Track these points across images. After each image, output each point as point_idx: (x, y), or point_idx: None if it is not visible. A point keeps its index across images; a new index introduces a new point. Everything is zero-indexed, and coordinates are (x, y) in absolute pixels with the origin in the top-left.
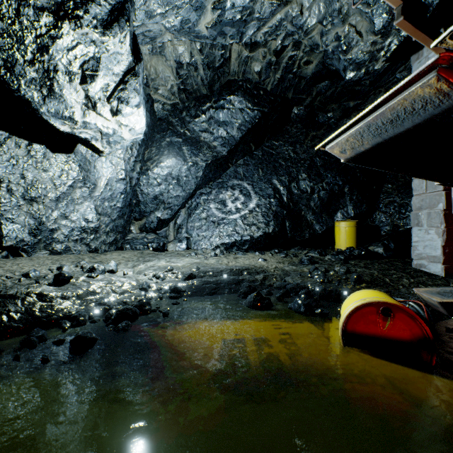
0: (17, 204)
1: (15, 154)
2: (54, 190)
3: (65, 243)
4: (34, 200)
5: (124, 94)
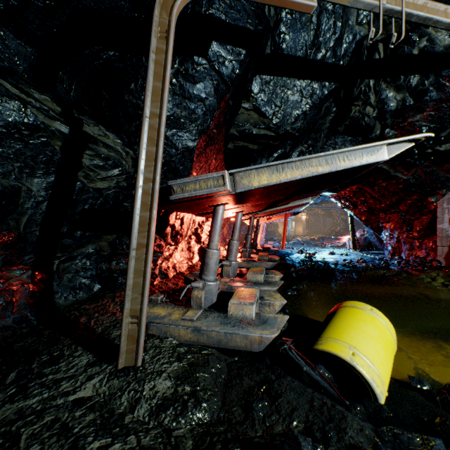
0: None
1: None
2: None
3: None
4: None
5: None
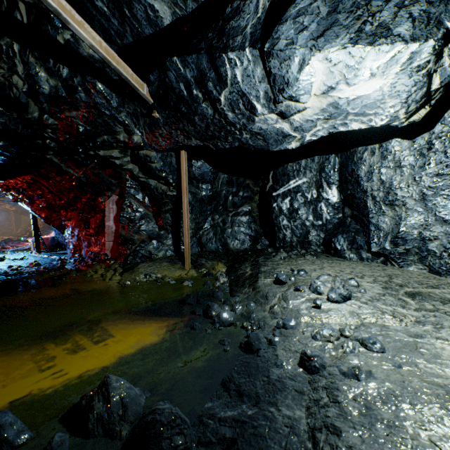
0: (380, 211)
1: (371, 162)
2: (416, 187)
3: (444, 260)
4: (393, 204)
5: (278, 82)
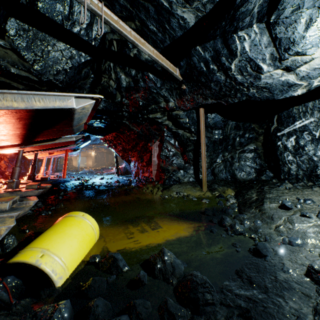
0: None
1: None
2: None
3: None
4: None
5: (284, 43)
